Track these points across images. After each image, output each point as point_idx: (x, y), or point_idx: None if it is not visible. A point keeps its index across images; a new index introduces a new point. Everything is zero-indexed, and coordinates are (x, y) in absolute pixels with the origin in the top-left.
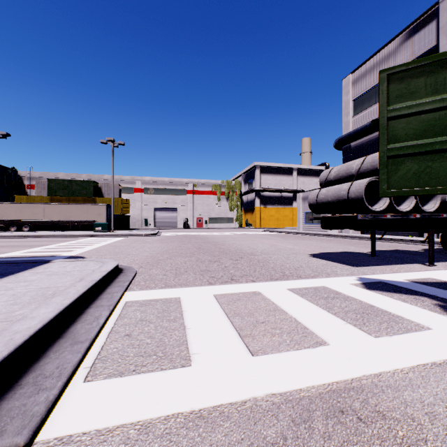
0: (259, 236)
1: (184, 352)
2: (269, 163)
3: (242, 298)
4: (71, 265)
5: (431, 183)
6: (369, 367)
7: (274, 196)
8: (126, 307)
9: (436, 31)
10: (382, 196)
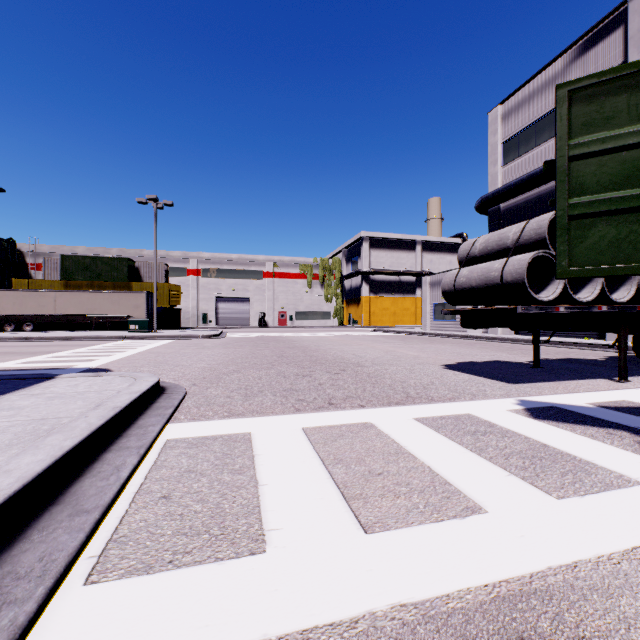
0: (368, 338)
1: (255, 527)
2: (383, 234)
3: (346, 434)
4: (86, 383)
5: (638, 257)
6: (556, 553)
7: (390, 281)
8: (167, 449)
9: (623, 42)
10: (561, 277)
